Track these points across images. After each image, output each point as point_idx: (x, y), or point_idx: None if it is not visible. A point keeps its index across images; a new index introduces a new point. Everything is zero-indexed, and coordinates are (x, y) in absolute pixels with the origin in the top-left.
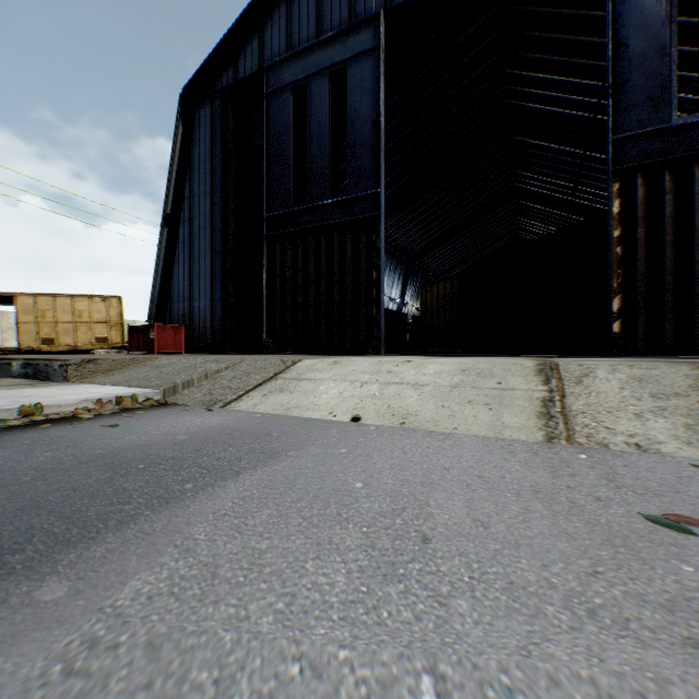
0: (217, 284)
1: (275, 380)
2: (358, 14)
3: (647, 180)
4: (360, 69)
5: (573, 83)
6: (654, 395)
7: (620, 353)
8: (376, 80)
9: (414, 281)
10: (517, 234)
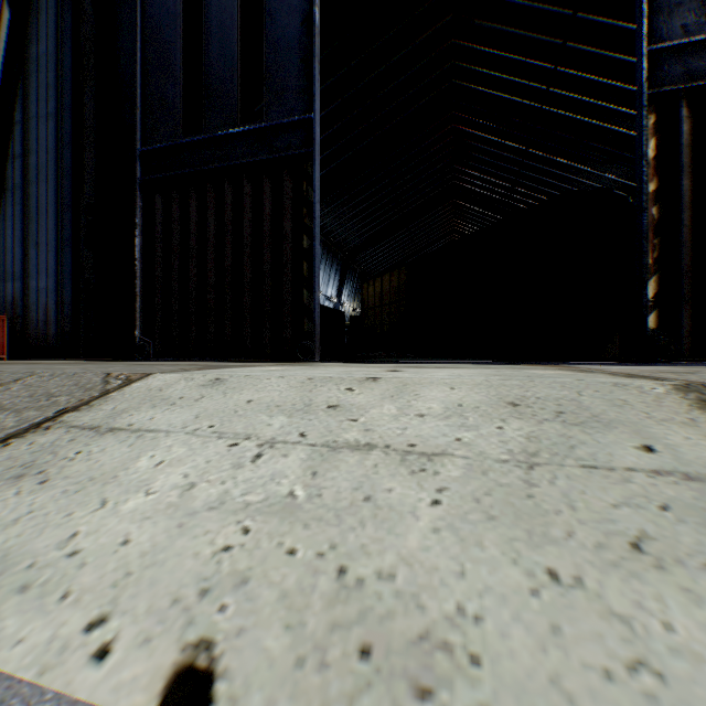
0: (67, 254)
1: (42, 432)
2: None
3: (693, 113)
4: None
5: (525, 64)
6: None
7: (661, 358)
8: None
9: (351, 279)
10: (452, 237)
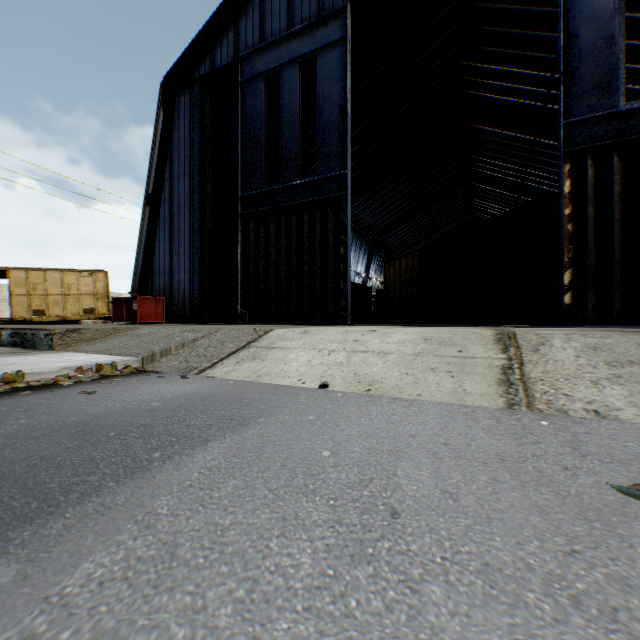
0: (196, 259)
1: (248, 348)
2: (326, 8)
3: (596, 162)
4: (329, 59)
5: (525, 74)
6: (609, 363)
7: (571, 323)
8: (343, 69)
9: (378, 257)
10: (472, 214)
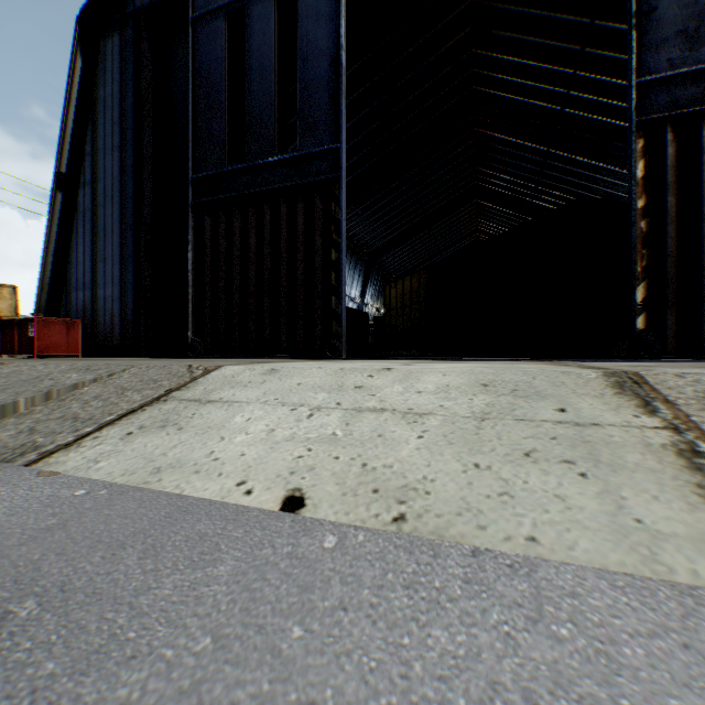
0: (129, 266)
1: (163, 403)
2: None
3: (678, 137)
4: None
5: (544, 69)
6: None
7: (648, 355)
8: (335, 3)
9: (374, 280)
10: (476, 236)
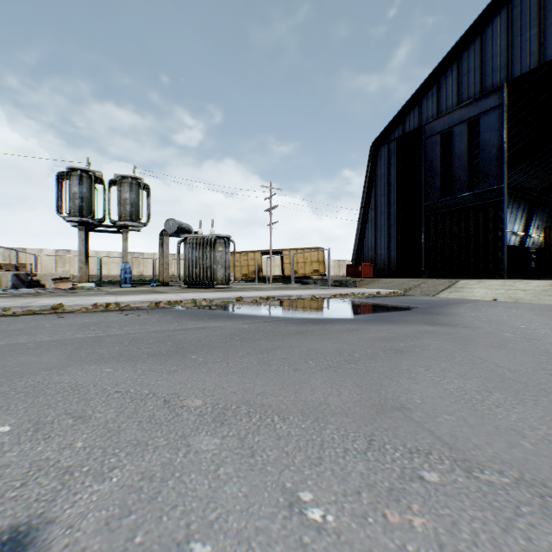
0: (392, 241)
1: (450, 288)
2: (486, 86)
3: None
4: (488, 118)
5: None
6: None
7: None
8: (499, 123)
9: (539, 213)
10: None
